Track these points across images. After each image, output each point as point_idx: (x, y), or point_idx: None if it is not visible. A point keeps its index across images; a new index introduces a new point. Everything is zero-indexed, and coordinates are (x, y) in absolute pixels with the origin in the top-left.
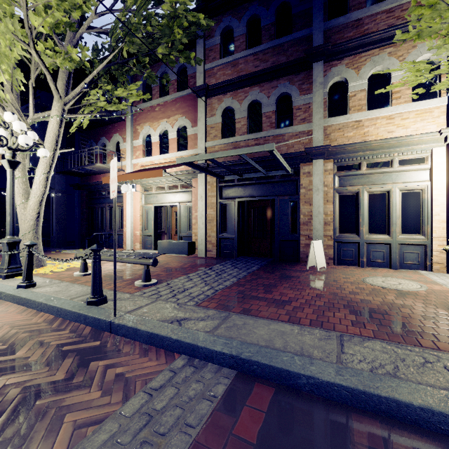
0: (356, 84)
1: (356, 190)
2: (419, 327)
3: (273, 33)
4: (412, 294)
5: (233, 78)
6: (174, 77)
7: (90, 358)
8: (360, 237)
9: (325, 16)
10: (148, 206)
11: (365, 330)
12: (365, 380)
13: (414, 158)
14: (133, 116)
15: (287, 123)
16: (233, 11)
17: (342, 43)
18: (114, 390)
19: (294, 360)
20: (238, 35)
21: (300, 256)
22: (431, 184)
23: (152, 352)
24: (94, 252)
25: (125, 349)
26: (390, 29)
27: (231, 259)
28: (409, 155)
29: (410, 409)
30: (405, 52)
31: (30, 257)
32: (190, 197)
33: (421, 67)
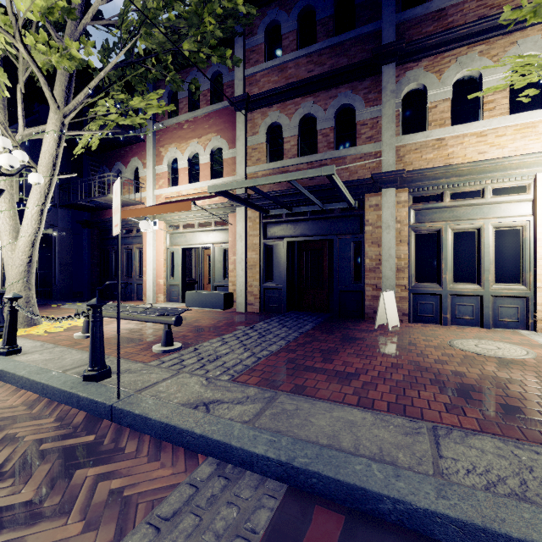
0: (437, 92)
1: (438, 227)
2: (539, 414)
3: (332, 28)
4: (517, 363)
5: (281, 87)
6: (206, 86)
7: (76, 464)
8: (442, 287)
9: (397, 6)
10: (174, 248)
11: (465, 418)
12: (483, 507)
13: (513, 186)
14: (156, 135)
15: (350, 143)
16: (281, 2)
17: (420, 39)
18: (103, 520)
19: (371, 470)
20: (286, 32)
21: (366, 311)
22: (534, 220)
23: (167, 453)
24: (93, 308)
25: (129, 447)
26: (482, 21)
27: (278, 315)
28: (506, 182)
29: None
30: (501, 51)
31: (13, 314)
32: (227, 237)
33: (532, 61)
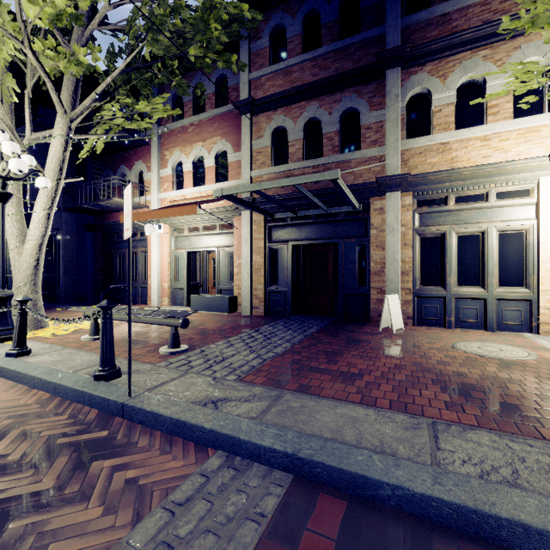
0: (441, 96)
1: (442, 231)
2: (536, 411)
3: (337, 32)
4: (518, 364)
5: (286, 90)
6: (211, 90)
7: (92, 456)
8: (446, 290)
9: (402, 10)
10: (179, 252)
11: (464, 414)
12: (476, 492)
13: (516, 190)
14: (160, 138)
15: (354, 147)
16: (286, 5)
17: (424, 44)
18: (121, 505)
19: (372, 460)
20: (291, 35)
21: (370, 314)
22: (537, 223)
23: (178, 447)
24: (103, 310)
25: (142, 441)
26: (485, 26)
27: (283, 319)
28: (509, 186)
29: (544, 538)
30: (505, 56)
31: (23, 316)
32: (231, 240)
33: (532, 68)
